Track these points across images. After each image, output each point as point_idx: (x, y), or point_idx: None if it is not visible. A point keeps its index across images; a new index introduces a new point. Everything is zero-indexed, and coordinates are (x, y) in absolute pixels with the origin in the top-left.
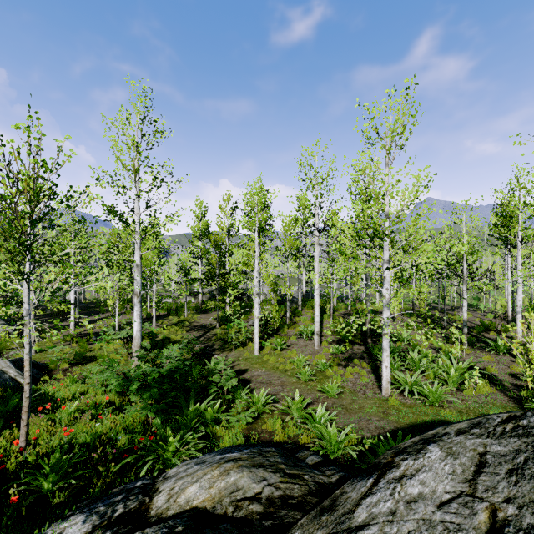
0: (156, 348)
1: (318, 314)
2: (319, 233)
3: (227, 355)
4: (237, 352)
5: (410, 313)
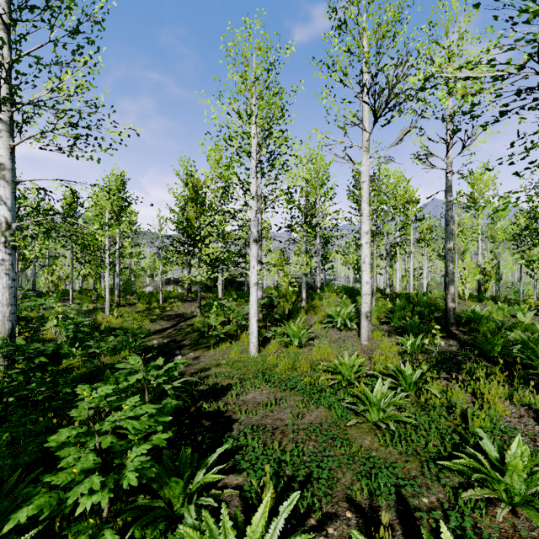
0: (80, 343)
1: (368, 279)
2: (375, 119)
3: (200, 355)
4: (219, 350)
5: (478, 296)
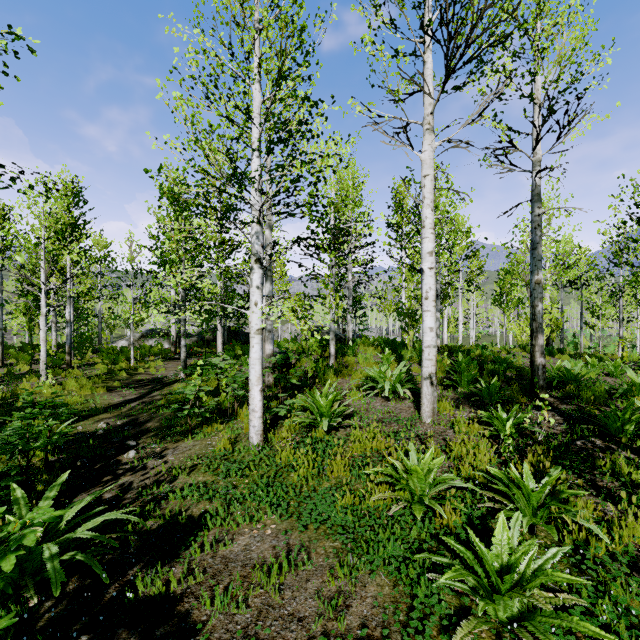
0: None
1: (432, 323)
2: (446, 75)
3: (168, 448)
4: (201, 439)
5: (549, 349)
